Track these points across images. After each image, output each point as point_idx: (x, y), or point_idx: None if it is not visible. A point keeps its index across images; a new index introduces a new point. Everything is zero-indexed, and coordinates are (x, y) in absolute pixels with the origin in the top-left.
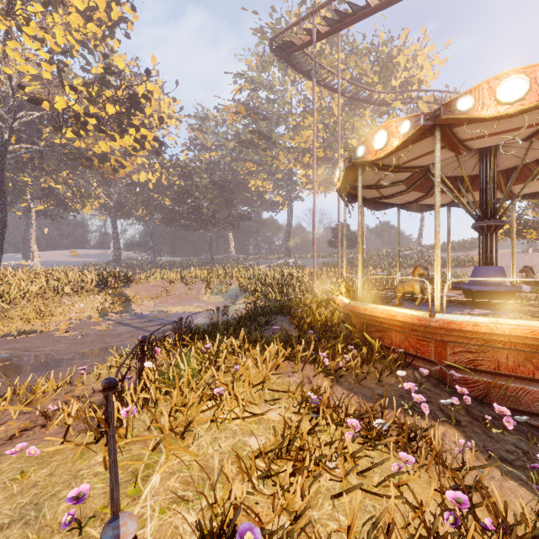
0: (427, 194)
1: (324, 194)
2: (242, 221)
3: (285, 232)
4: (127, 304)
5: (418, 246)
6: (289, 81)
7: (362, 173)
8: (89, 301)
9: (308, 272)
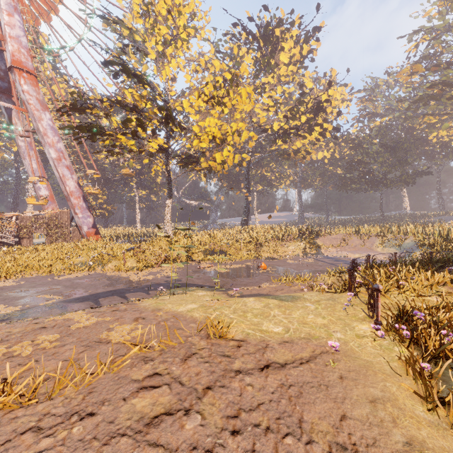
0: None
1: None
2: (418, 177)
3: None
4: (318, 249)
5: None
6: None
7: None
8: (296, 245)
9: None
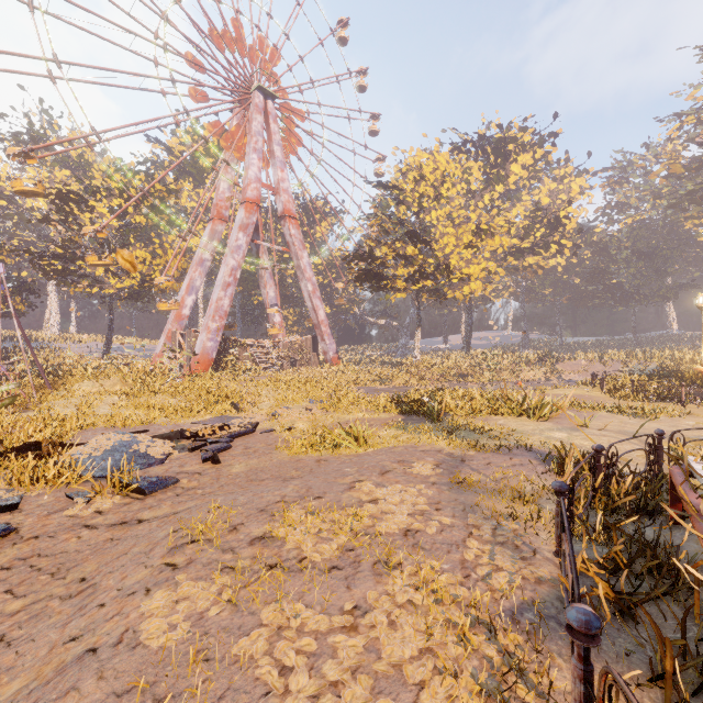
0: None
1: None
2: (682, 290)
3: None
4: (559, 374)
5: None
6: None
7: None
8: (536, 370)
9: None
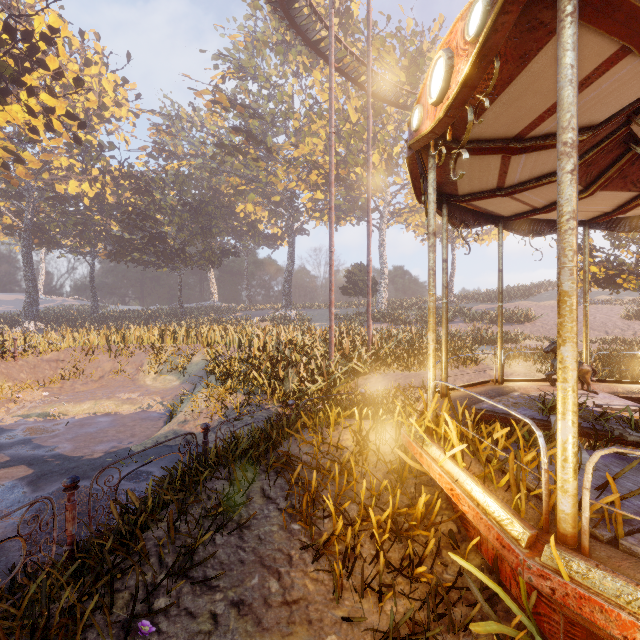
0: (586, 188)
1: (335, 227)
2: (225, 257)
3: (285, 273)
4: None
5: (449, 295)
6: (290, 71)
7: (526, 62)
8: None
9: (320, 336)
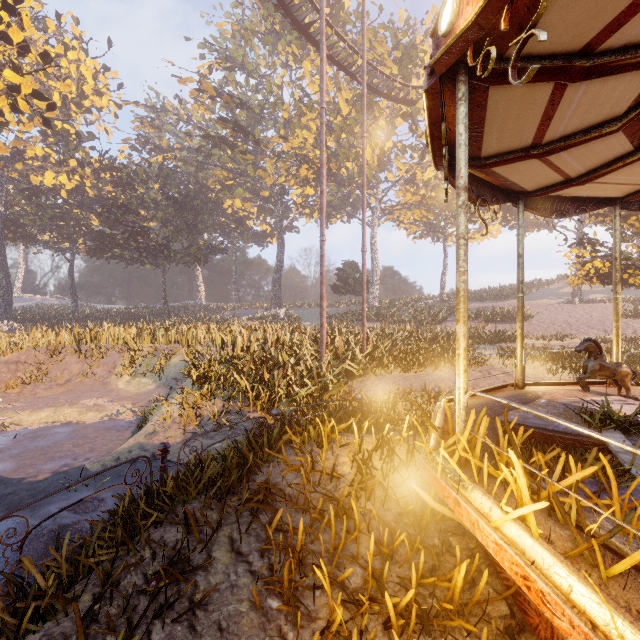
0: (637, 149)
1: (326, 224)
2: (212, 254)
3: (275, 271)
4: None
5: (441, 294)
6: (279, 62)
7: None
8: None
9: (310, 335)
